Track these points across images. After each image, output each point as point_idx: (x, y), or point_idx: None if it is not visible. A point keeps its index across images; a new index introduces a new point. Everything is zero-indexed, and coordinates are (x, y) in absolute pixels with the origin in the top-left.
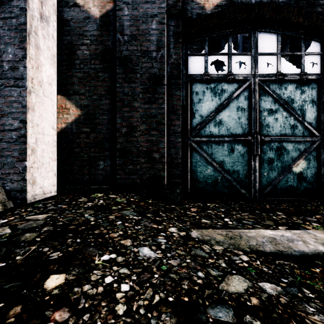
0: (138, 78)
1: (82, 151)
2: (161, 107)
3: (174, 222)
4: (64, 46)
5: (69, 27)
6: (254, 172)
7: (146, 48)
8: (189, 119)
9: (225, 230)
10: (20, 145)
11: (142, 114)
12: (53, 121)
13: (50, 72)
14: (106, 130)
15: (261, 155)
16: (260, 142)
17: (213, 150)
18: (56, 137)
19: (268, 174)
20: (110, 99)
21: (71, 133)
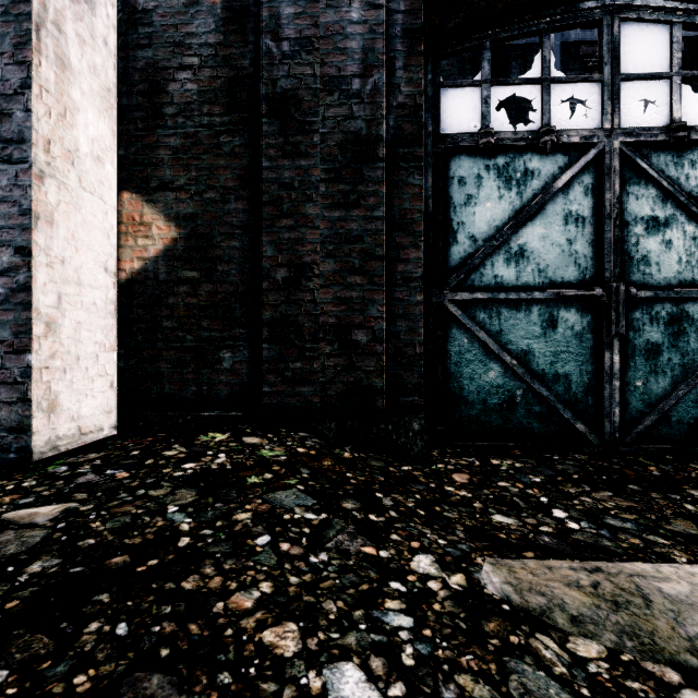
0: (316, 146)
1: (181, 327)
2: (372, 216)
3: (421, 530)
4: (139, 73)
5: (149, 26)
6: (610, 380)
7: (336, 70)
8: (442, 247)
9: (579, 562)
10: (16, 312)
11: (325, 233)
12: (106, 253)
13: (98, 129)
14: (237, 276)
15: (629, 336)
16: (626, 302)
17: (503, 323)
18: (115, 292)
19: (645, 385)
20: (247, 200)
21: (154, 284)
